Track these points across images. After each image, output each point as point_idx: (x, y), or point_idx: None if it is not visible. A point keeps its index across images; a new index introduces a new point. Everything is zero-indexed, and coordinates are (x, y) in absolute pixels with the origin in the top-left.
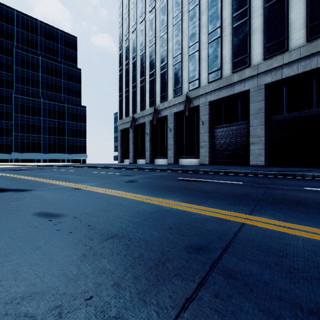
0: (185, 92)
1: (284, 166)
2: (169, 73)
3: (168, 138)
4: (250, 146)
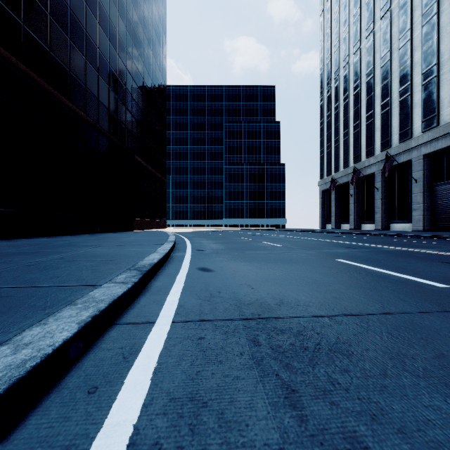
0: (395, 145)
1: None
2: (376, 123)
3: (375, 200)
4: None
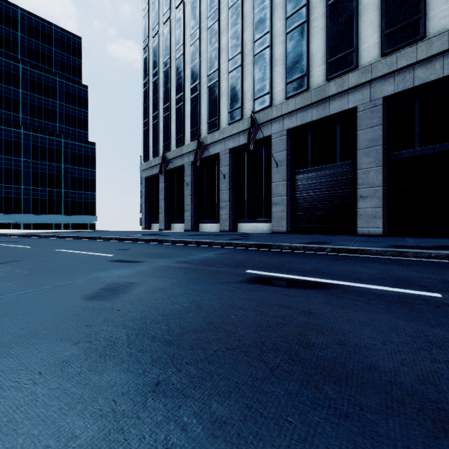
0: (248, 115)
1: (416, 236)
2: (222, 86)
3: (221, 190)
4: (357, 201)
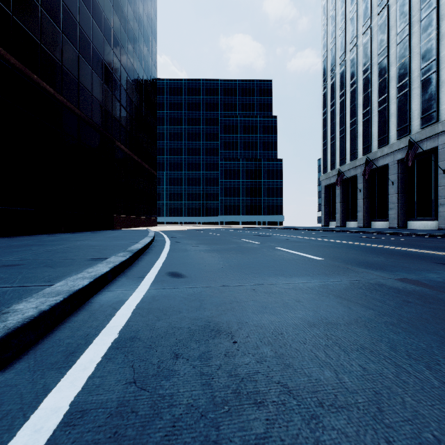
0: (415, 131)
1: None
2: (391, 108)
3: (389, 194)
4: None
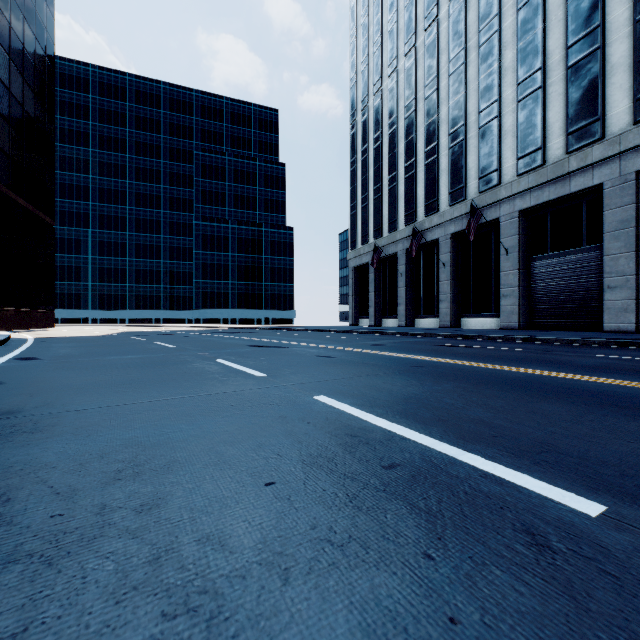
0: (472, 196)
1: None
2: (442, 163)
3: (440, 281)
4: (604, 293)
